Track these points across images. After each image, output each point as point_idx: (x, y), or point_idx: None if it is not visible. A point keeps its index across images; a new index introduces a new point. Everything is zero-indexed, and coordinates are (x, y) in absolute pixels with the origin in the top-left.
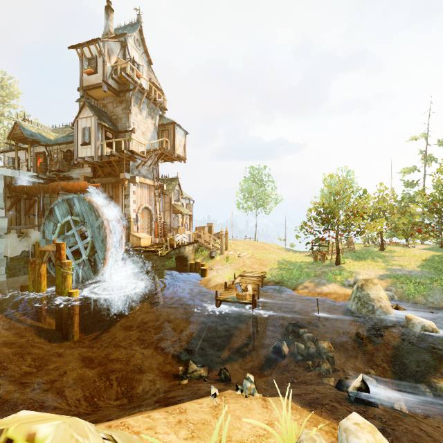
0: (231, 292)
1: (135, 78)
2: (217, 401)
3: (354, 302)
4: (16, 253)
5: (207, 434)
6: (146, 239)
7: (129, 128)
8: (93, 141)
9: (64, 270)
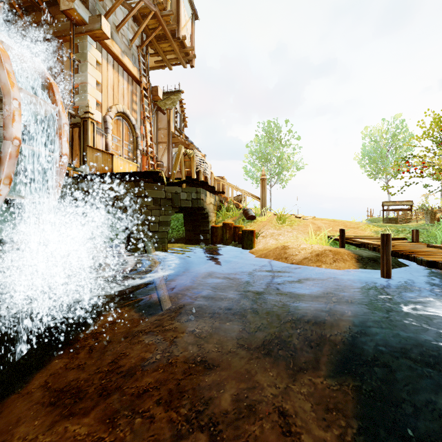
0: None
1: None
2: None
3: None
4: None
5: None
6: (126, 163)
7: None
8: None
9: None
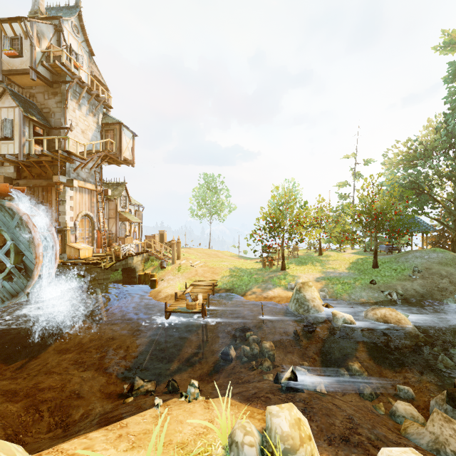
0: (181, 302)
1: (72, 69)
2: (161, 410)
3: (293, 303)
4: None
5: (148, 442)
6: (86, 250)
7: (65, 125)
8: (16, 136)
9: None
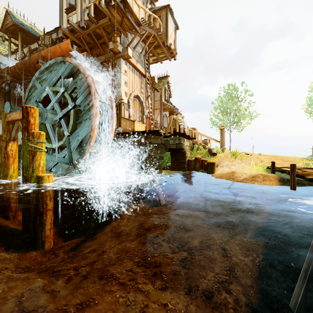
0: None
1: None
2: None
3: None
4: None
5: None
6: (140, 125)
7: None
8: (78, 4)
9: (31, 144)
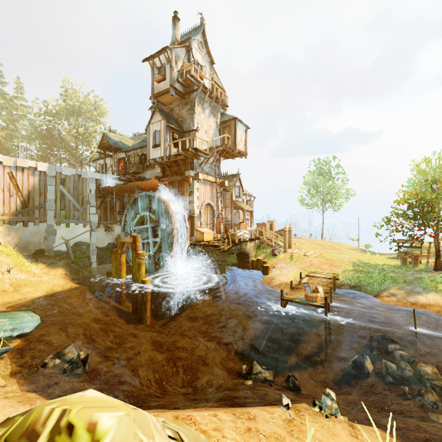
0: (298, 292)
1: (198, 79)
2: (291, 414)
3: None
4: (104, 244)
5: None
6: (208, 234)
7: (193, 127)
8: (162, 143)
9: (138, 260)
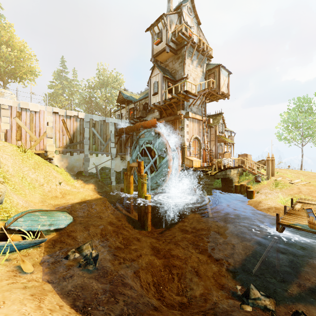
0: (296, 218)
1: (188, 35)
2: None
3: None
4: (119, 169)
5: None
6: (197, 161)
7: (184, 76)
8: (159, 91)
9: (142, 180)
